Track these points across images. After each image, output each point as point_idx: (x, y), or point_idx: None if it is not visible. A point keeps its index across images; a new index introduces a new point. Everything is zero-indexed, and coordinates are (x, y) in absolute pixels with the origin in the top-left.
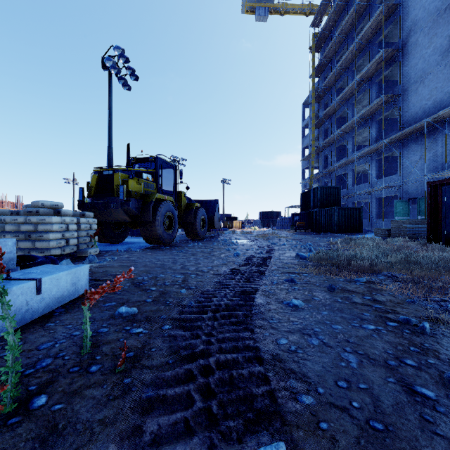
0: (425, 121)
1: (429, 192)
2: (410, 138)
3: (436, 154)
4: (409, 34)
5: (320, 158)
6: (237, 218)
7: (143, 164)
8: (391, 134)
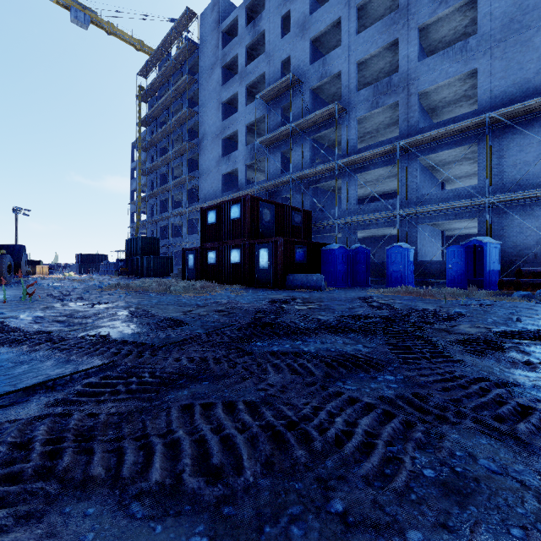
0: (206, 204)
1: (183, 253)
2: None
3: None
4: (203, 137)
5: (147, 208)
6: (41, 261)
7: None
8: (194, 204)
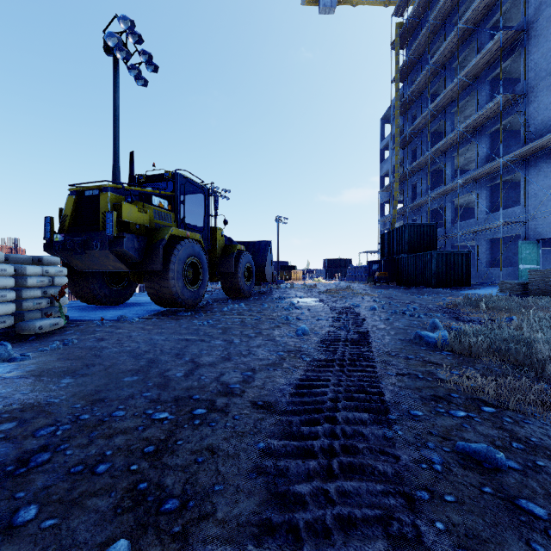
0: None
1: None
2: (541, 154)
3: None
4: (539, 8)
5: (407, 187)
6: (296, 267)
7: (158, 187)
8: (510, 151)
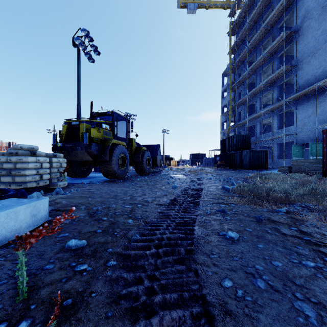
0: (316, 85)
1: (324, 138)
2: (304, 98)
3: (324, 110)
4: (303, 20)
5: (236, 114)
6: (173, 158)
7: (103, 118)
8: (289, 95)
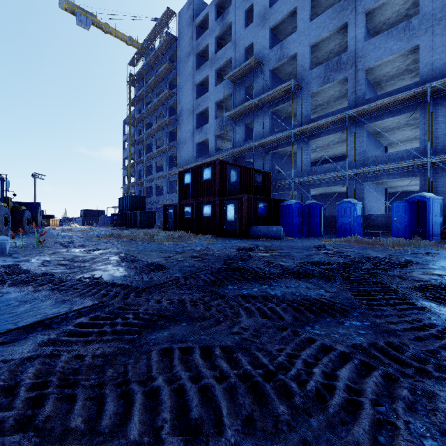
0: (183, 168)
1: (164, 209)
2: None
3: None
4: (180, 113)
5: (135, 172)
6: (54, 216)
7: None
8: (173, 168)
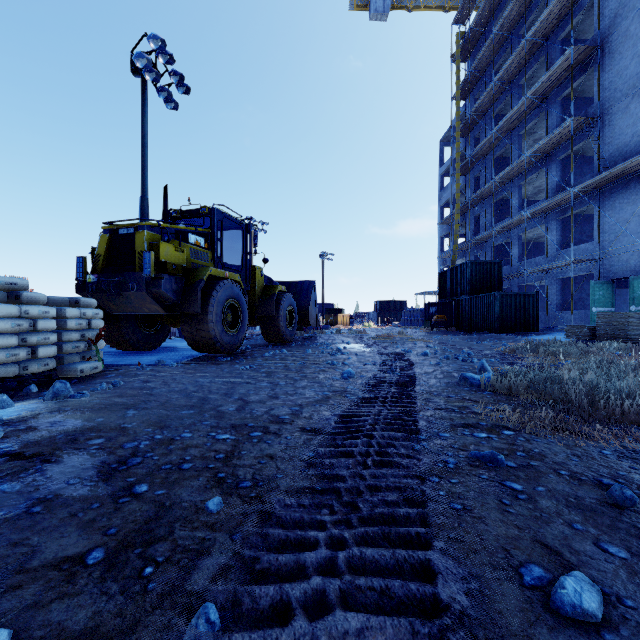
0: None
1: None
2: (615, 183)
3: None
4: (614, 21)
5: (469, 220)
6: (343, 310)
7: (193, 222)
8: (583, 179)
